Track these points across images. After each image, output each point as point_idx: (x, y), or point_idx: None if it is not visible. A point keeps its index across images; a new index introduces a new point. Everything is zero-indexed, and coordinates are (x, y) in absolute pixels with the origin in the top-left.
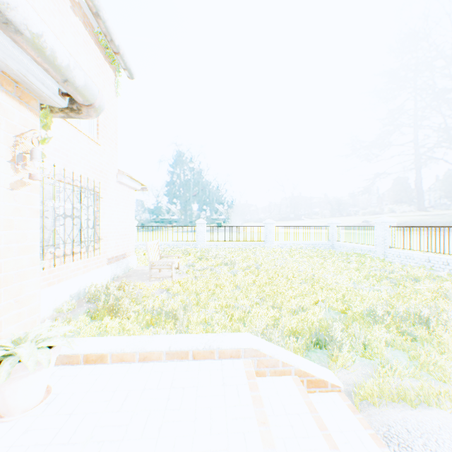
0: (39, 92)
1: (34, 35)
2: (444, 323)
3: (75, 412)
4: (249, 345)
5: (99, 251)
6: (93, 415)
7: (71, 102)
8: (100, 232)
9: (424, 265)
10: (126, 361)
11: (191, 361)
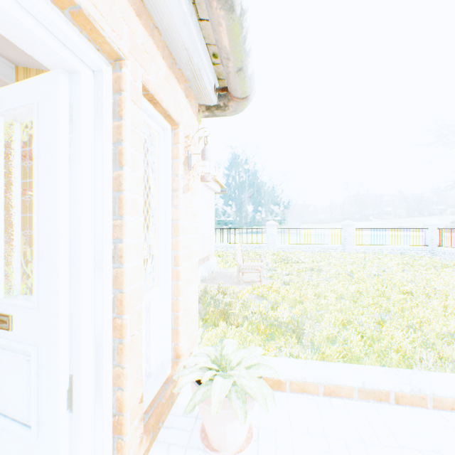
0: (201, 89)
1: (241, 12)
2: None
3: None
4: None
5: None
6: None
7: (218, 98)
8: None
9: None
10: (307, 393)
11: (392, 405)
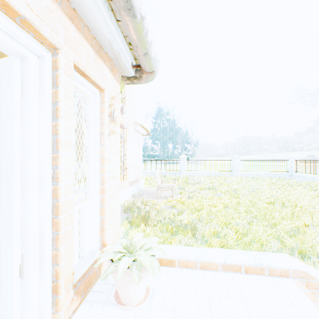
0: (121, 66)
1: (141, 17)
2: None
3: (176, 310)
4: (297, 267)
5: (126, 177)
6: (192, 316)
7: (135, 72)
8: (125, 164)
9: None
10: (190, 267)
11: (243, 274)
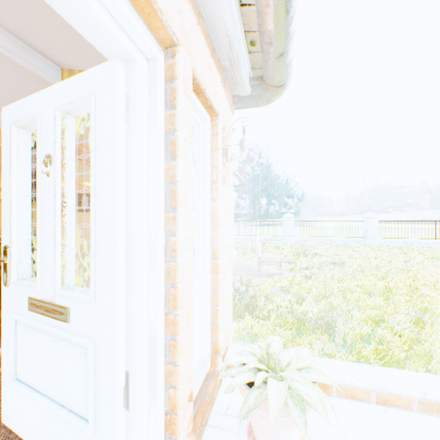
0: (236, 79)
1: None
2: None
3: None
4: None
5: None
6: None
7: (251, 89)
8: None
9: None
10: (357, 399)
11: None
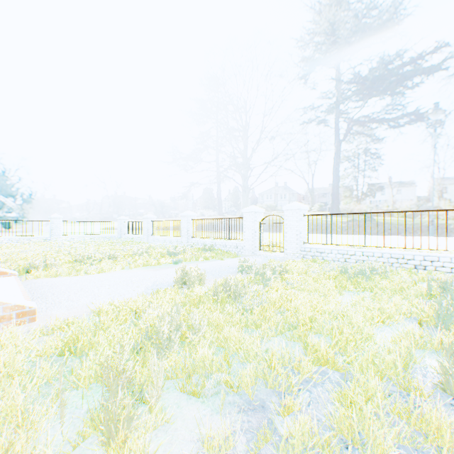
0: None
1: None
2: (114, 259)
3: None
4: None
5: None
6: None
7: None
8: None
9: (161, 244)
10: None
11: None
